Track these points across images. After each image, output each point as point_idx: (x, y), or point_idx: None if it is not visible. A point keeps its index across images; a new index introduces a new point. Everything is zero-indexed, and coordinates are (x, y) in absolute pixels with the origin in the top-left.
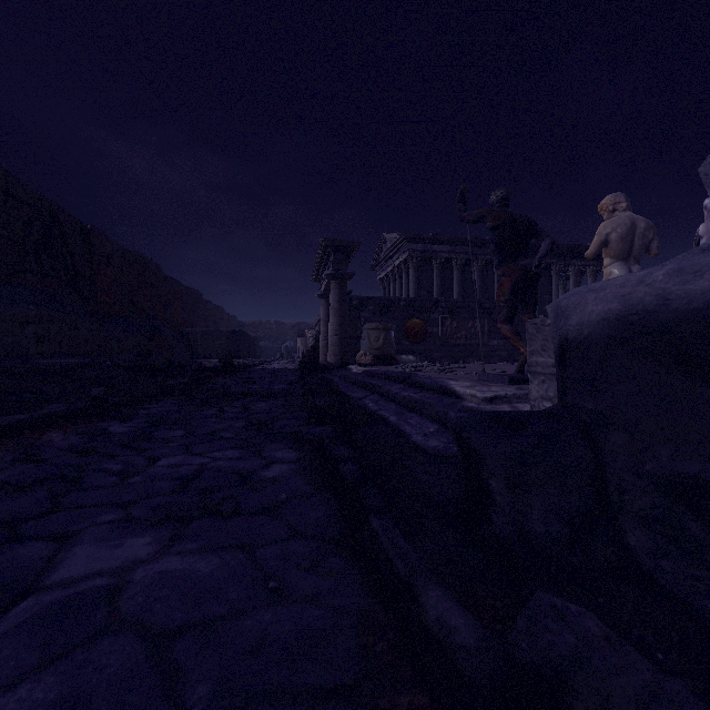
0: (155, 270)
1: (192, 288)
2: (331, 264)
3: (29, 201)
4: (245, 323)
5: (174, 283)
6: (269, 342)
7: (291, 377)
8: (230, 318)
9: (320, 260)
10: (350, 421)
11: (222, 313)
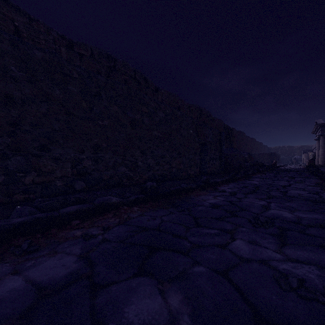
0: (243, 135)
1: (252, 138)
2: (320, 131)
3: (224, 127)
4: (271, 148)
5: (248, 137)
6: (283, 156)
7: (302, 169)
8: (264, 147)
9: (315, 128)
10: (320, 172)
11: (261, 145)
